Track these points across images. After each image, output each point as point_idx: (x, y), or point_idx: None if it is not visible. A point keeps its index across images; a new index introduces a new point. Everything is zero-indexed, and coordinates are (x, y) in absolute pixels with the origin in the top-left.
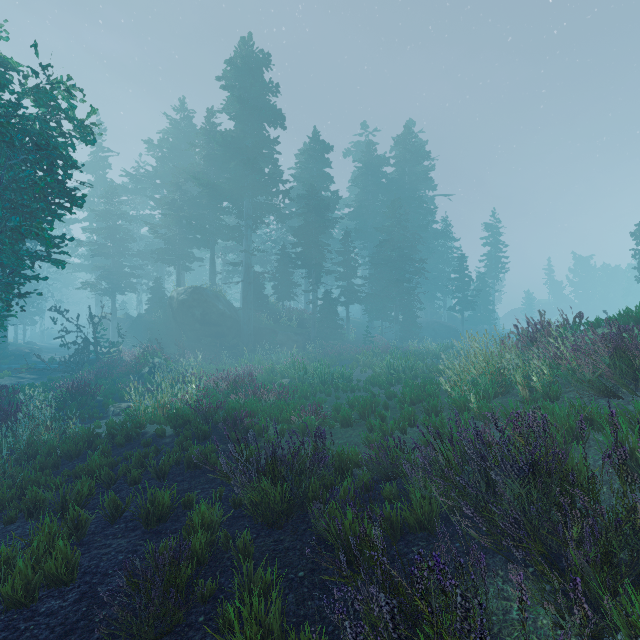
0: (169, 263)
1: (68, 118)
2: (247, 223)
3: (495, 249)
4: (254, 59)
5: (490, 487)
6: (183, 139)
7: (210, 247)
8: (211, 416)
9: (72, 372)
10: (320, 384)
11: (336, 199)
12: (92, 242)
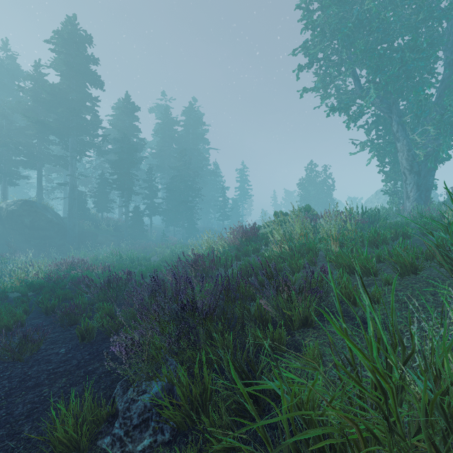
0: None
1: None
2: (72, 154)
3: (243, 184)
4: (78, 35)
5: None
6: (7, 75)
7: (37, 169)
8: (59, 283)
9: None
10: (130, 263)
11: (143, 144)
12: None
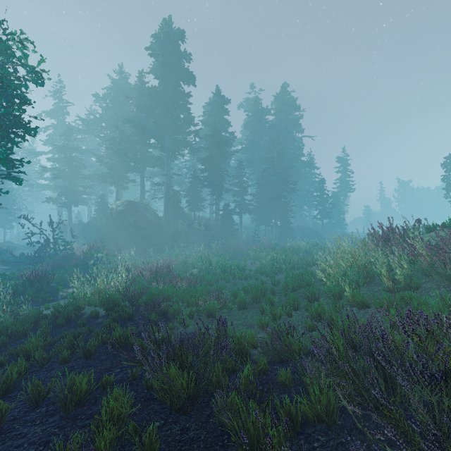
0: (110, 183)
1: (21, 64)
2: (168, 154)
3: (345, 175)
4: (173, 35)
5: (387, 384)
6: (121, 94)
7: (141, 172)
8: (136, 300)
9: (35, 264)
10: (221, 273)
11: (232, 138)
12: (54, 168)
